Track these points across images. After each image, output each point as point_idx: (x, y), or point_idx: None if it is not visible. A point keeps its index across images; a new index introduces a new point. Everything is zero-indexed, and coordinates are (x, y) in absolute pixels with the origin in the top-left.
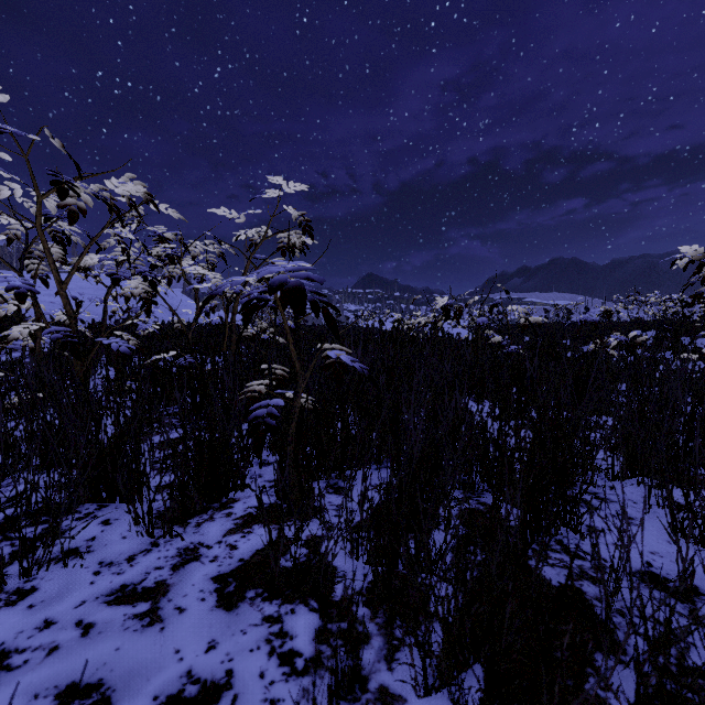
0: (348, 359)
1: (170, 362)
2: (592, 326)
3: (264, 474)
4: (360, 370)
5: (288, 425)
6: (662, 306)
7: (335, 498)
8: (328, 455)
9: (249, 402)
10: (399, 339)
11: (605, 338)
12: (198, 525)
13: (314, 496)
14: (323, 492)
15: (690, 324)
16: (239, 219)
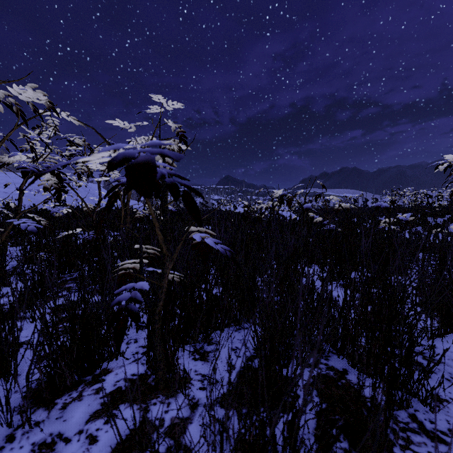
0: (212, 242)
1: (76, 237)
2: (370, 210)
3: (140, 338)
4: (224, 252)
5: (155, 304)
6: (413, 197)
7: (200, 365)
8: (195, 322)
9: (124, 278)
10: (248, 219)
11: (378, 218)
12: (64, 407)
13: (180, 372)
14: (190, 359)
15: (432, 209)
16: (131, 129)
